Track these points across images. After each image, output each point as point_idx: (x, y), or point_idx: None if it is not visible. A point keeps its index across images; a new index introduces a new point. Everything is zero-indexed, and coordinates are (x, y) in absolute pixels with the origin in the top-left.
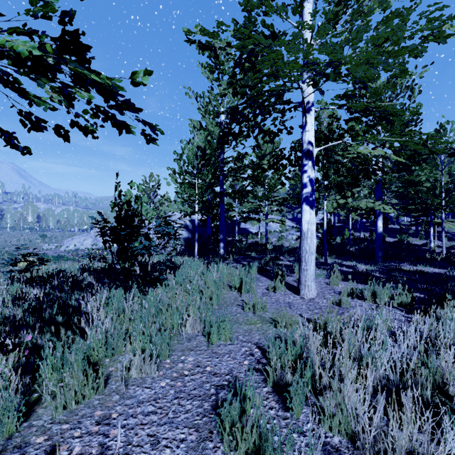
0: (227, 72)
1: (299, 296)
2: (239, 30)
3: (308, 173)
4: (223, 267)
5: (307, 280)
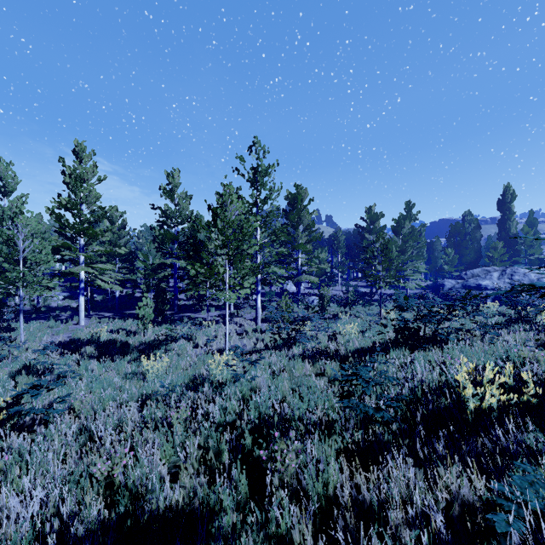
0: (14, 191)
1: (79, 325)
2: (59, 245)
3: (82, 285)
4: (38, 322)
5: (82, 320)
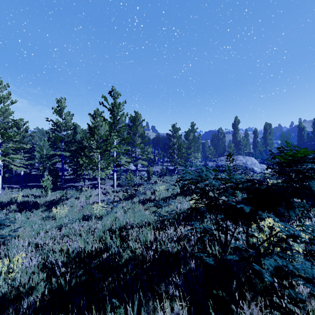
0: None
1: None
2: None
3: None
4: None
5: None
